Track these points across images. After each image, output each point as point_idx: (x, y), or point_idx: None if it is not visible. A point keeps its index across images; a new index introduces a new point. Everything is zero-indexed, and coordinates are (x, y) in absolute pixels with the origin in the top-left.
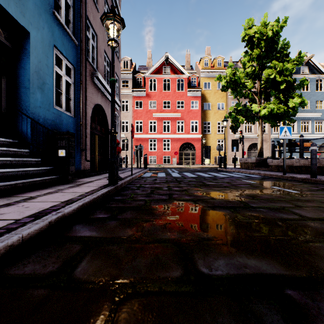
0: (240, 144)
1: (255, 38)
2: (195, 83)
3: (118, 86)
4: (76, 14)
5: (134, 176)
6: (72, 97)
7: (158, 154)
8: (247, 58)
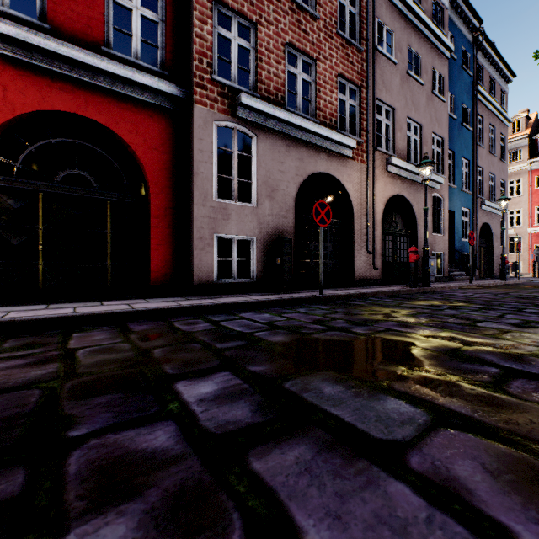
0: None
1: None
2: None
3: (503, 189)
4: (470, 174)
5: (521, 281)
6: (467, 229)
7: None
8: None
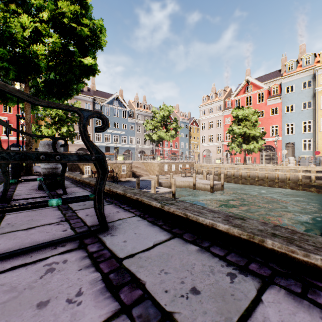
0: (70, 148)
1: None
2: None
3: None
4: None
5: None
6: None
7: None
8: None
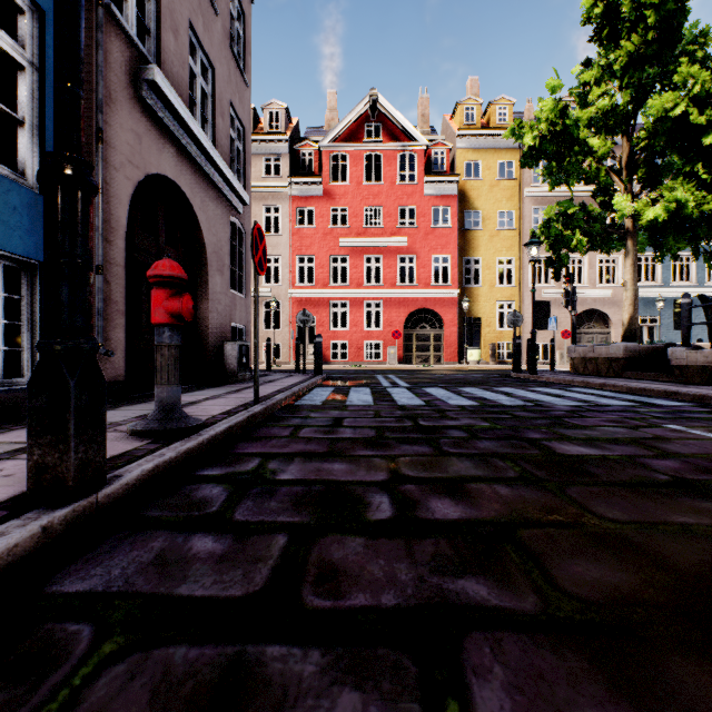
0: (553, 313)
1: (625, 7)
2: (443, 164)
3: (241, 149)
4: None
5: (263, 409)
6: (28, 117)
7: (352, 338)
8: (595, 73)
